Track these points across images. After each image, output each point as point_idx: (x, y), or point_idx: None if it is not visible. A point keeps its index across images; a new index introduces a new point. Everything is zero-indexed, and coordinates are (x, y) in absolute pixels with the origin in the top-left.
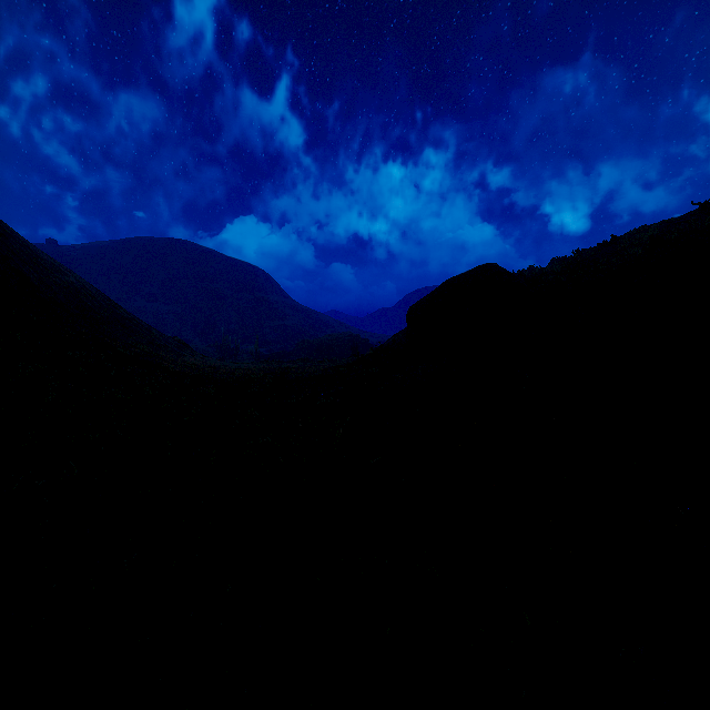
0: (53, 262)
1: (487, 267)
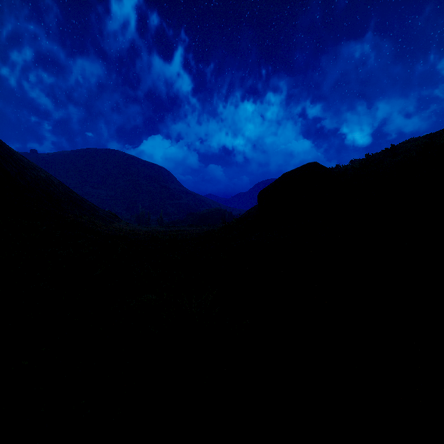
0: (30, 163)
1: (311, 165)
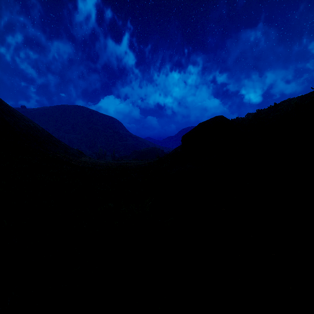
0: (22, 115)
1: (218, 117)
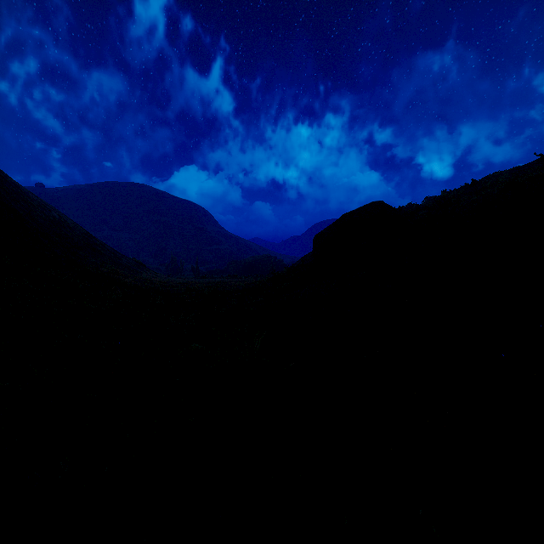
0: (39, 200)
1: (376, 204)
